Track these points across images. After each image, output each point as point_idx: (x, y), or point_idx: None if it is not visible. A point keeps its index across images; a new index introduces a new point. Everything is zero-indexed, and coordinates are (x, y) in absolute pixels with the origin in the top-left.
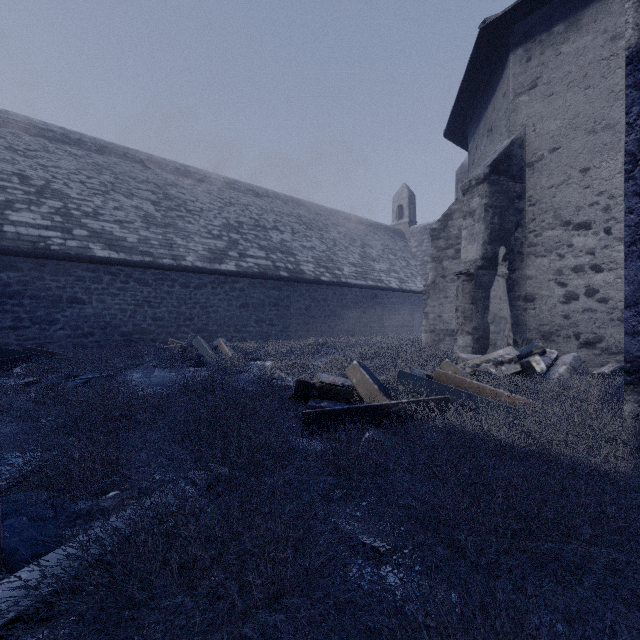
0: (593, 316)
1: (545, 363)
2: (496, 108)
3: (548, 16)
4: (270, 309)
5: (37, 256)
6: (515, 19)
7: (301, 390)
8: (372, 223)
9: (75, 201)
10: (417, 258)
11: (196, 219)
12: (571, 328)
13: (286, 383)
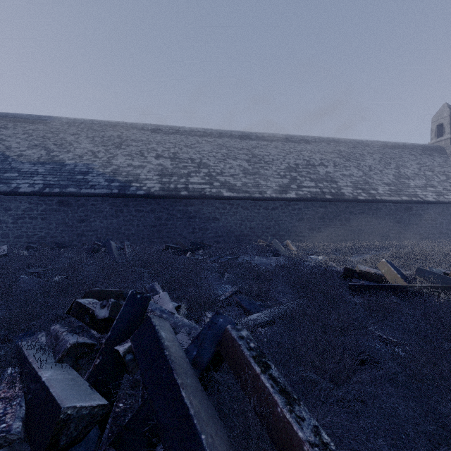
0: None
1: None
2: None
3: None
4: (318, 221)
5: (201, 198)
6: None
7: (347, 273)
8: (407, 145)
9: (212, 167)
10: None
11: (270, 167)
12: None
13: (336, 269)
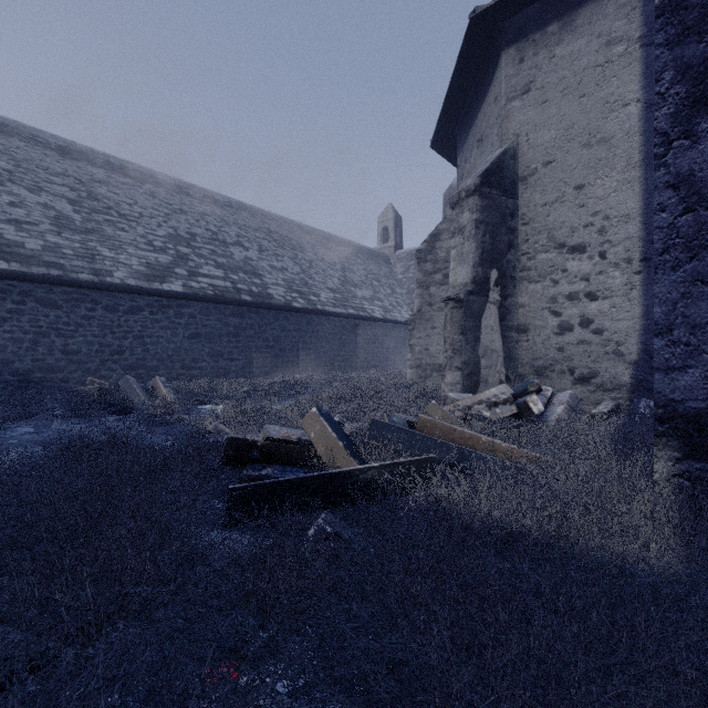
0: (588, 349)
1: (541, 402)
2: (487, 115)
3: (542, 13)
4: (229, 340)
5: None
6: (507, 13)
7: (235, 452)
8: (354, 245)
9: None
10: (403, 286)
11: (132, 226)
12: (565, 362)
13: (223, 439)
